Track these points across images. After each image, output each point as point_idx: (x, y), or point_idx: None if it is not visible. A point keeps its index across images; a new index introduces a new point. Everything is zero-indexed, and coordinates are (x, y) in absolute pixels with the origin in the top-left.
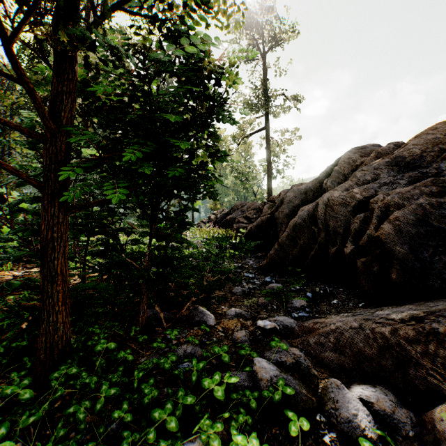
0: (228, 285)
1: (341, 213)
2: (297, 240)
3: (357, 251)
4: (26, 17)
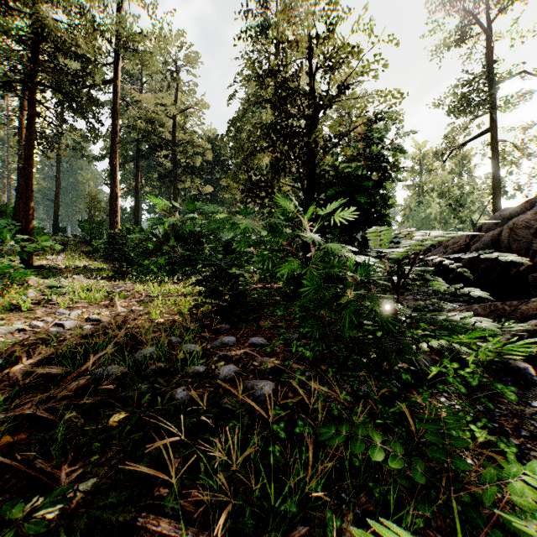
0: (403, 297)
1: (523, 236)
2: (479, 264)
3: (531, 269)
4: (308, 169)
